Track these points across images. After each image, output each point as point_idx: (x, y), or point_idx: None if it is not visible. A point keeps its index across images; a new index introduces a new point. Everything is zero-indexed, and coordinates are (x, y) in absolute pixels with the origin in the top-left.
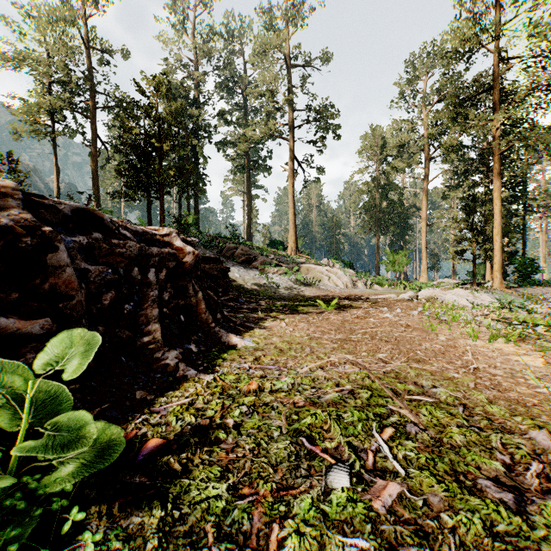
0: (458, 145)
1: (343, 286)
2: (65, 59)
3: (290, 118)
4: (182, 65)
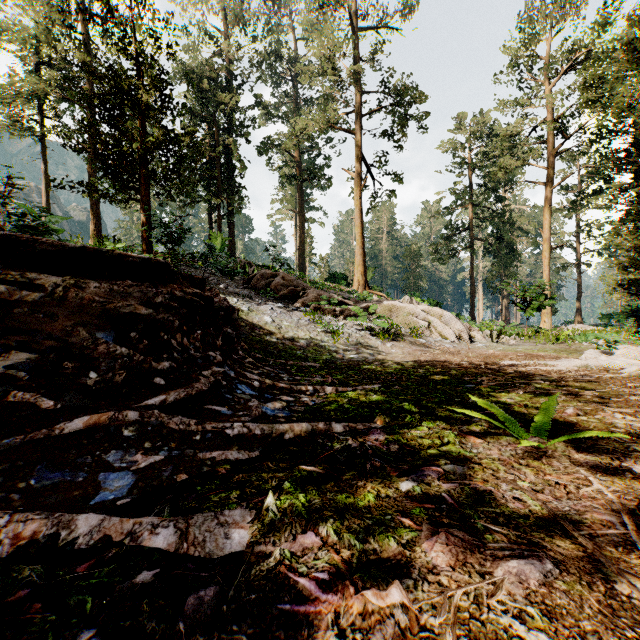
0: (633, 108)
1: (456, 338)
2: (48, 25)
3: (357, 102)
4: (210, 37)
